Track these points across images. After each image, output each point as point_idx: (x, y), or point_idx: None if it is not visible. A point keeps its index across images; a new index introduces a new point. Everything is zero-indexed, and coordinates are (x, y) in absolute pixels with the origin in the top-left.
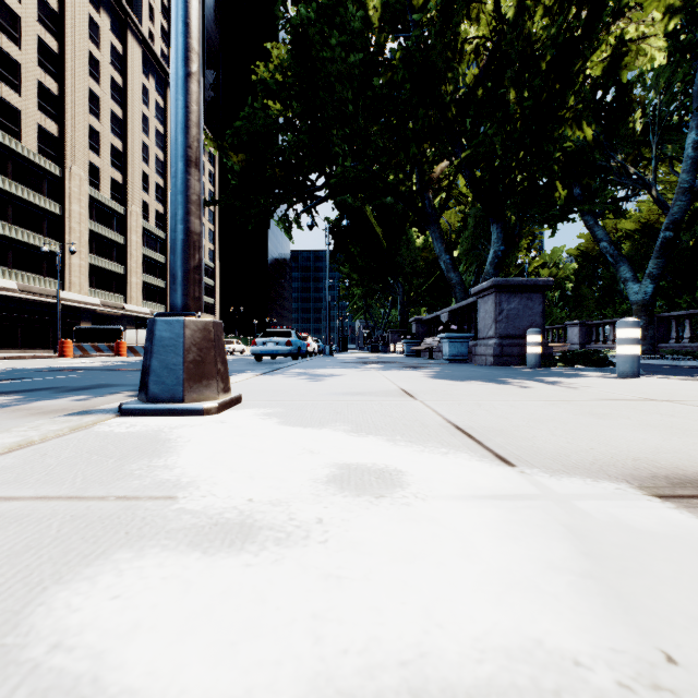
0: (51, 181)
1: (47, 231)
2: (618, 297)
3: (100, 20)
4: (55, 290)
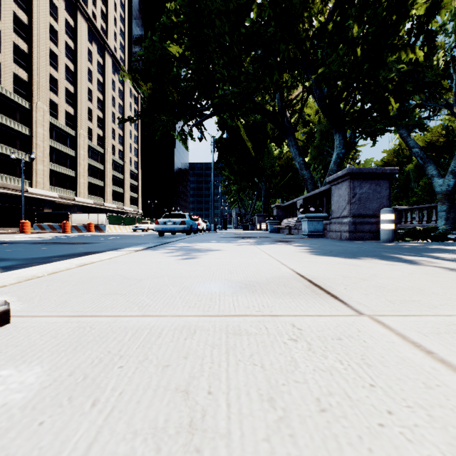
0: (23, 112)
1: (20, 146)
2: (410, 192)
3: (58, 3)
4: (25, 187)
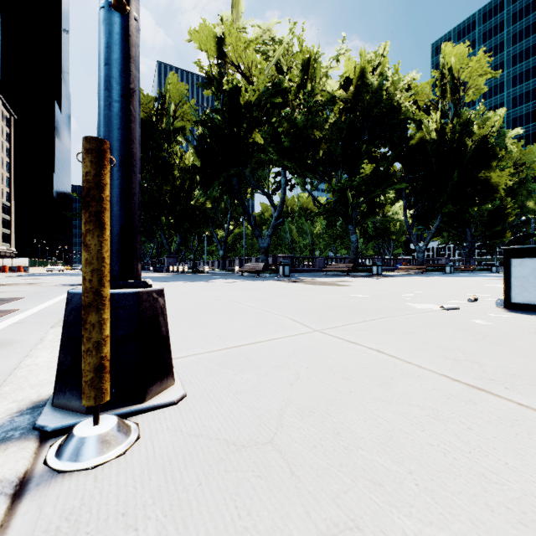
0: None
1: None
2: None
3: None
4: None
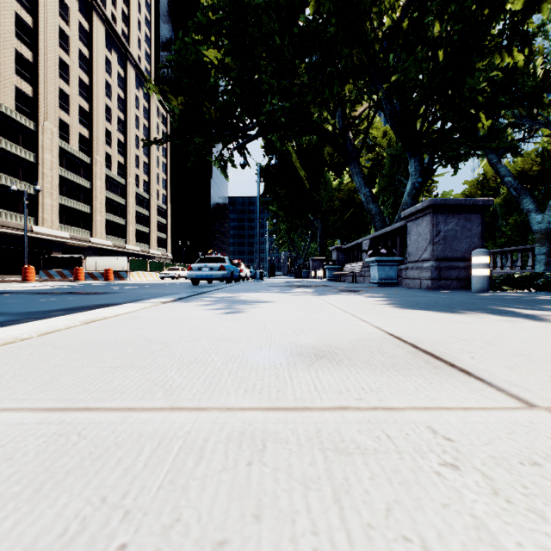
0: (27, 134)
1: (23, 176)
2: (497, 232)
3: (70, 1)
4: (29, 225)
